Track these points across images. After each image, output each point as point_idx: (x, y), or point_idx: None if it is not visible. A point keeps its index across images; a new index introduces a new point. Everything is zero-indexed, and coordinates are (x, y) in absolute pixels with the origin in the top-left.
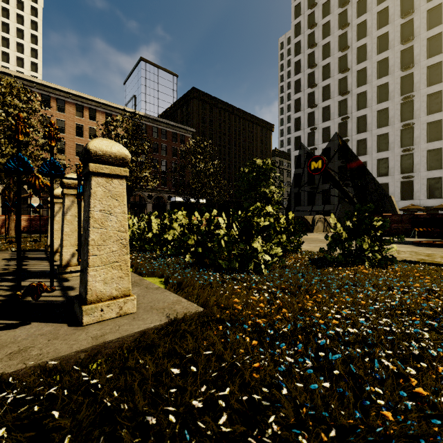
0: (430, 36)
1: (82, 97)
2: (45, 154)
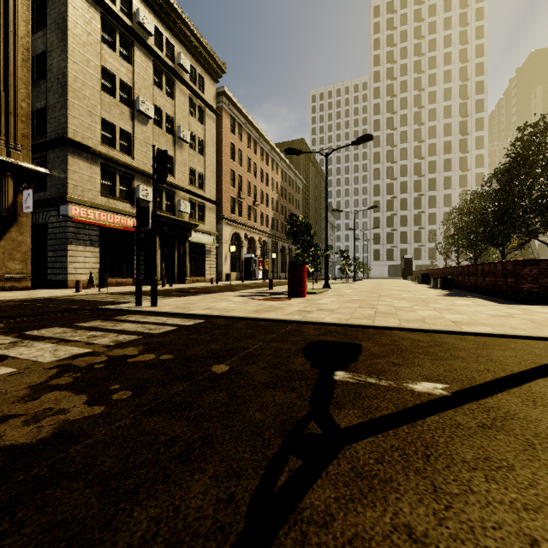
0: (477, 154)
1: (265, 140)
2: (248, 199)
